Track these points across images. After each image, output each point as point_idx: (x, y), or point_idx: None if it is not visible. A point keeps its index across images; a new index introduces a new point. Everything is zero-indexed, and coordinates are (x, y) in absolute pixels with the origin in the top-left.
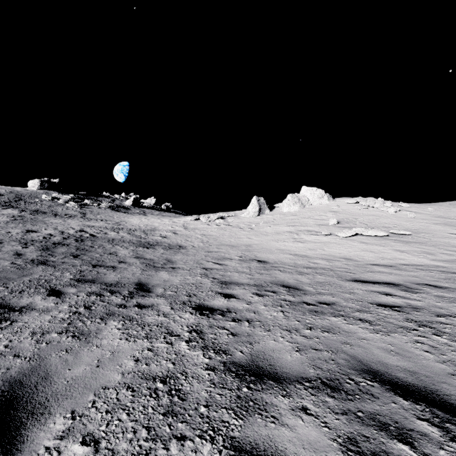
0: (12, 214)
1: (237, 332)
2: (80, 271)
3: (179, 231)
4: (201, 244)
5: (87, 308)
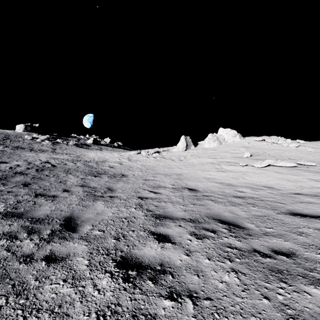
0: None
1: None
2: (17, 202)
3: (124, 162)
4: (141, 173)
5: None
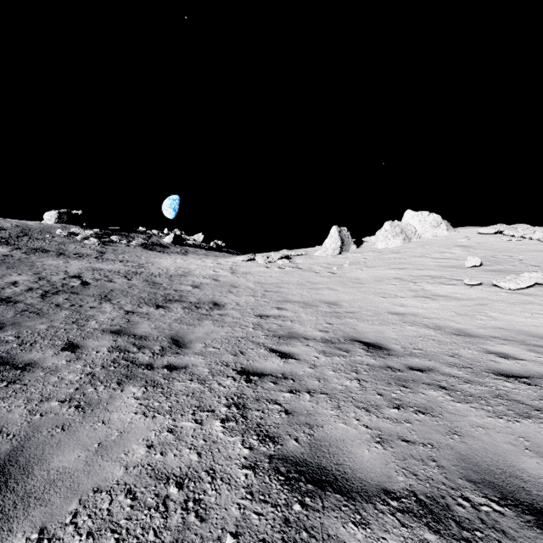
0: None
1: None
2: None
3: (223, 277)
4: (252, 300)
5: None
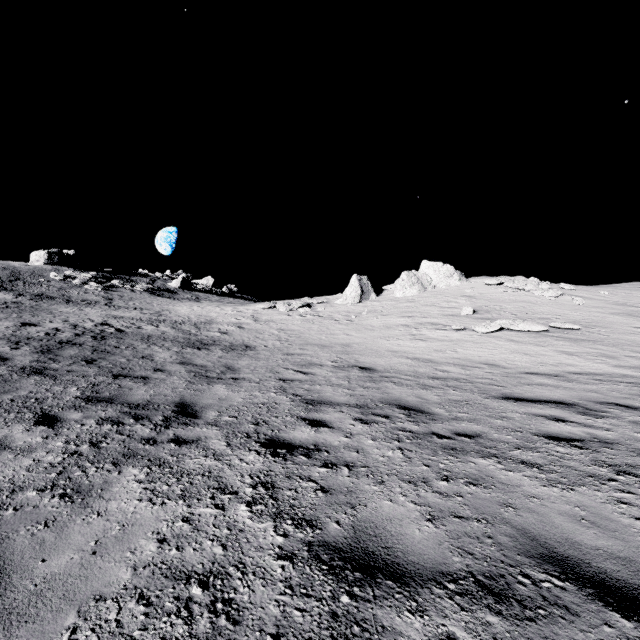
0: (3, 300)
1: (331, 486)
2: (92, 385)
3: (247, 325)
4: (278, 343)
5: (95, 445)
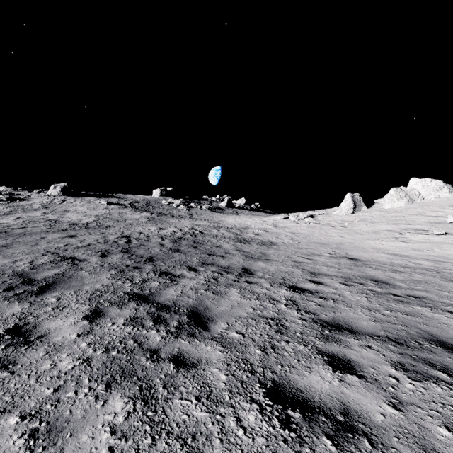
0: (147, 216)
1: (323, 305)
2: (201, 257)
3: (270, 229)
4: (291, 241)
5: (215, 279)
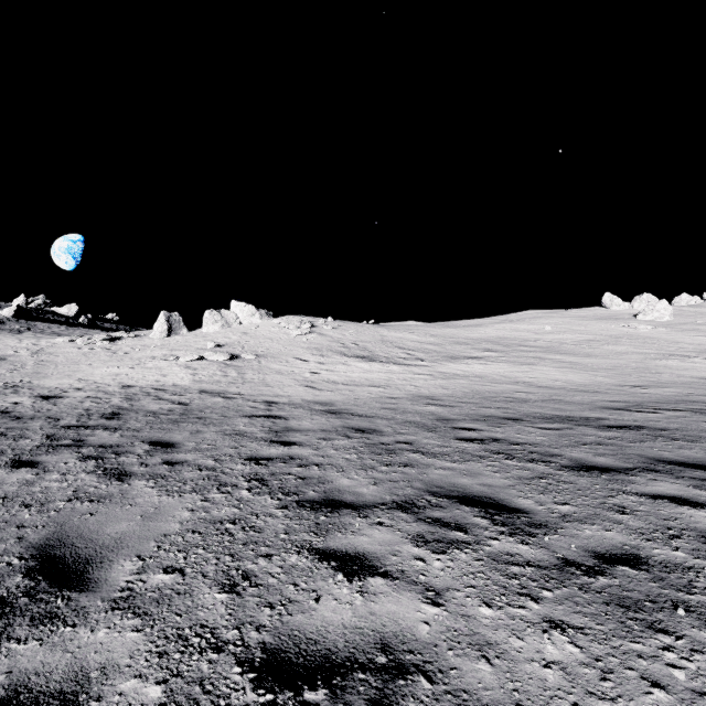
0: None
1: None
2: None
3: (15, 357)
4: (2, 372)
5: None
